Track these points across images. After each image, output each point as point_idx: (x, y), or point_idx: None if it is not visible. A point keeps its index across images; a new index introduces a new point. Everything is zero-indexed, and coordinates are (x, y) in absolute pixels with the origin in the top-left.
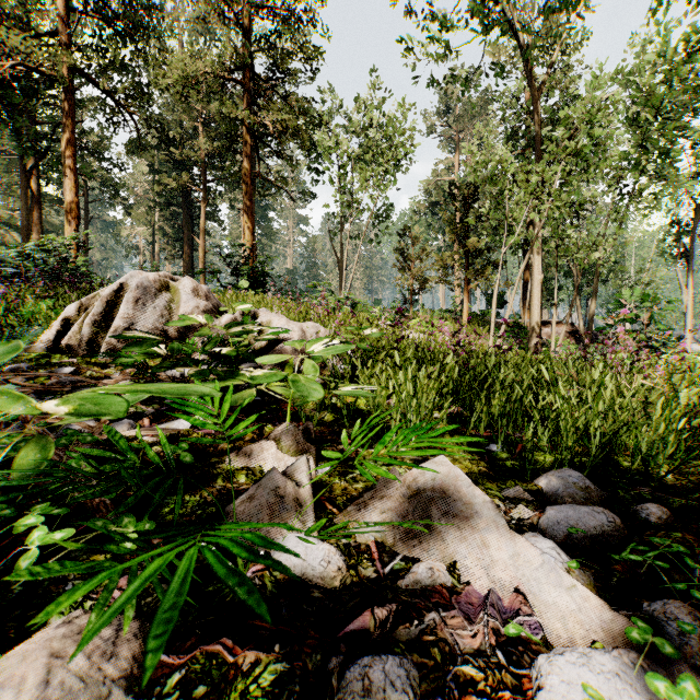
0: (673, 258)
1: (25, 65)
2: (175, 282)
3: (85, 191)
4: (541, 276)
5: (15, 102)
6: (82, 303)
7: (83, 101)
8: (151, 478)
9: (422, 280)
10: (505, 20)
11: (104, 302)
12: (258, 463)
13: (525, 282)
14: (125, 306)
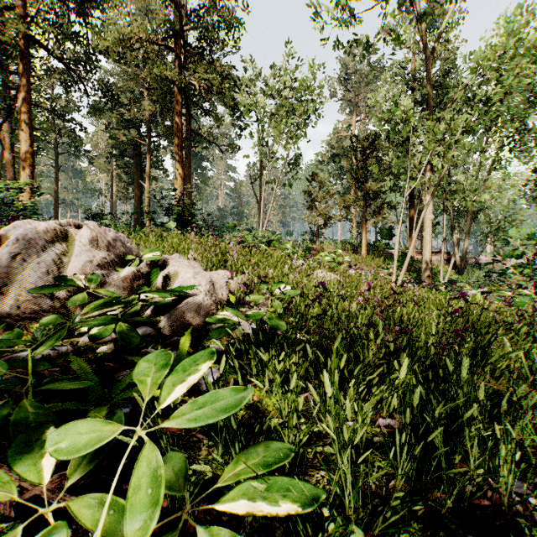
0: (532, 199)
1: None
2: (77, 231)
3: (55, 145)
4: (432, 216)
5: None
6: None
7: (49, 70)
8: None
9: (326, 217)
10: None
11: None
12: None
13: (411, 219)
14: None
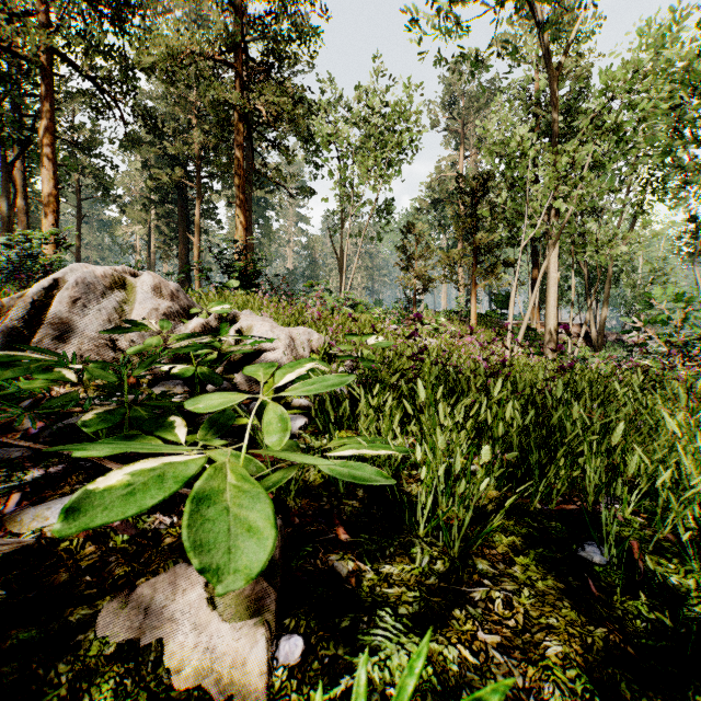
0: (689, 257)
1: None
2: (135, 278)
3: (78, 189)
4: (558, 274)
5: None
6: (7, 304)
7: (72, 92)
8: None
9: (426, 280)
10: None
11: (29, 303)
12: (159, 630)
13: (534, 282)
14: (58, 308)
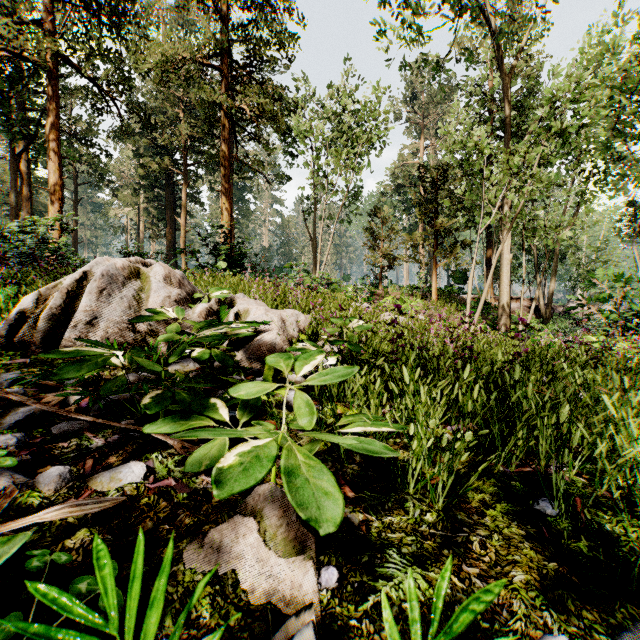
0: (628, 237)
1: (9, 50)
2: (147, 268)
3: (75, 175)
4: (511, 255)
5: (2, 88)
6: (42, 293)
7: (71, 89)
8: (59, 617)
9: (391, 258)
10: (478, 5)
11: (64, 293)
12: (231, 563)
13: (488, 260)
14: (88, 297)
